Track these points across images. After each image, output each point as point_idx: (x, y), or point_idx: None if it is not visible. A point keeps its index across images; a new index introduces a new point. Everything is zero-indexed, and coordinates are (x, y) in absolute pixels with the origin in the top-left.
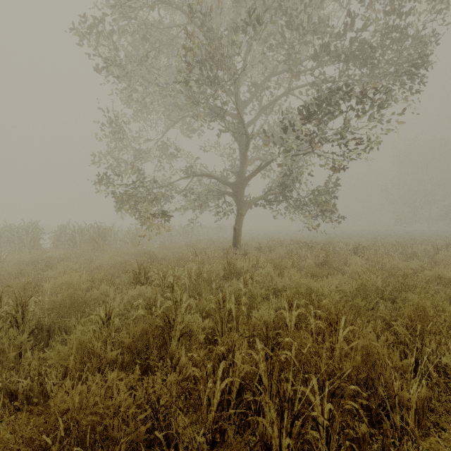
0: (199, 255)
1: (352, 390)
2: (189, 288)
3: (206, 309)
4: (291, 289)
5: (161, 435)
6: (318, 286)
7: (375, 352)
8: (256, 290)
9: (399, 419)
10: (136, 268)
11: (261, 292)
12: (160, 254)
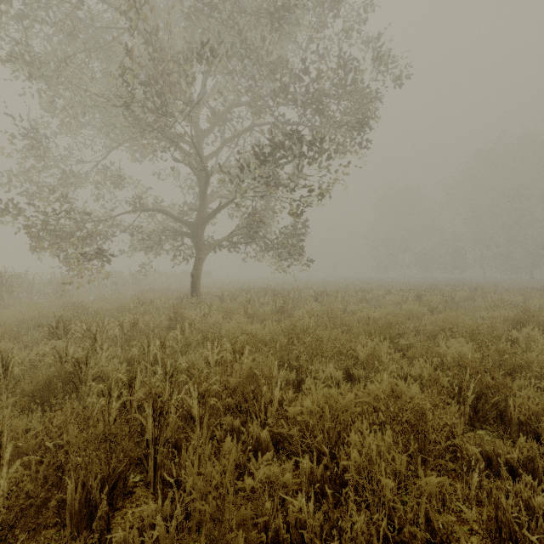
0: (141, 305)
1: (215, 389)
2: (120, 340)
3: (128, 355)
4: (231, 334)
5: (51, 444)
6: (253, 328)
7: (258, 370)
8: (192, 336)
9: (264, 413)
10: (53, 321)
11: (198, 338)
12: (93, 306)
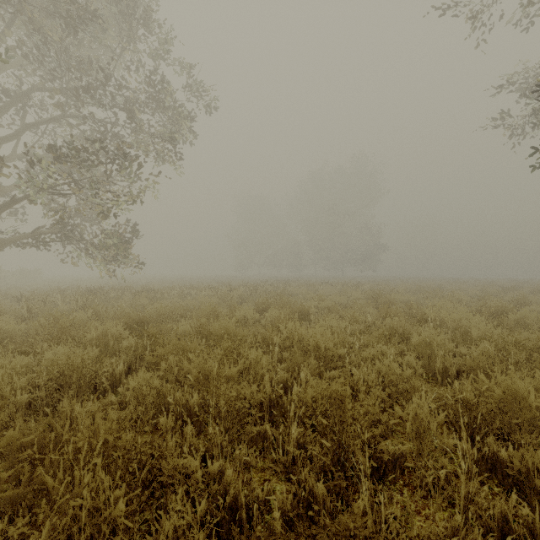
0: None
1: None
2: None
3: None
4: None
5: None
6: (7, 325)
7: None
8: None
9: None
10: None
11: None
12: None
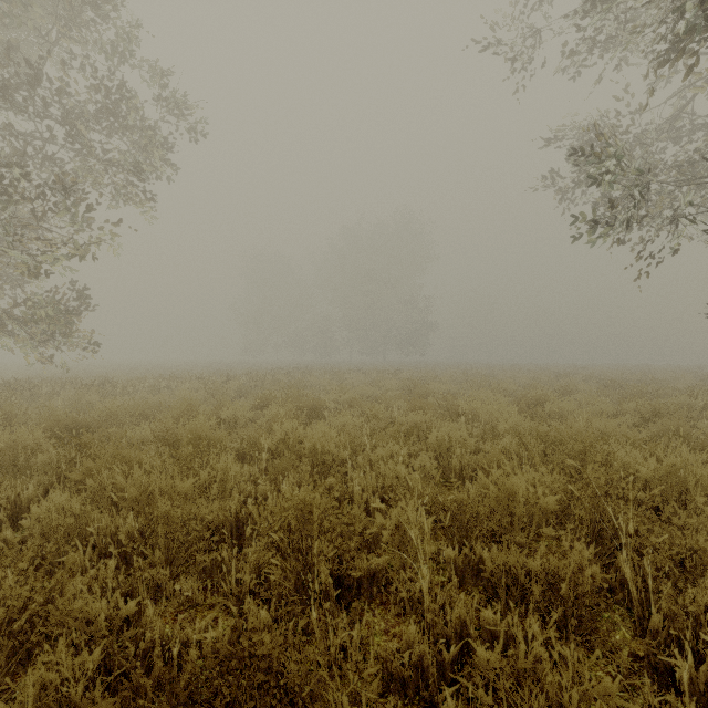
0: None
1: None
2: None
3: None
4: None
5: None
6: None
7: None
8: None
9: None
10: None
11: None
12: None
